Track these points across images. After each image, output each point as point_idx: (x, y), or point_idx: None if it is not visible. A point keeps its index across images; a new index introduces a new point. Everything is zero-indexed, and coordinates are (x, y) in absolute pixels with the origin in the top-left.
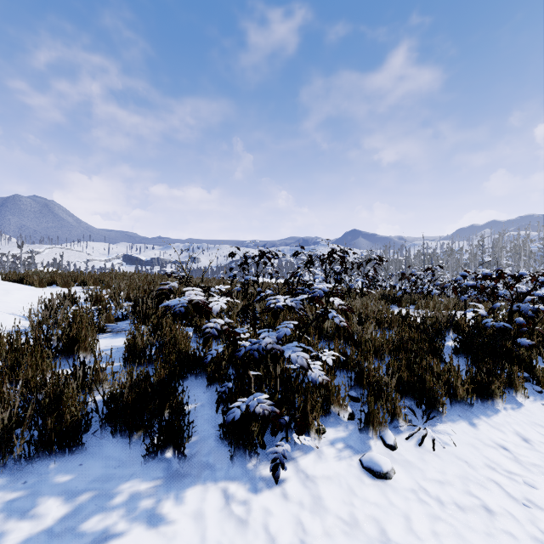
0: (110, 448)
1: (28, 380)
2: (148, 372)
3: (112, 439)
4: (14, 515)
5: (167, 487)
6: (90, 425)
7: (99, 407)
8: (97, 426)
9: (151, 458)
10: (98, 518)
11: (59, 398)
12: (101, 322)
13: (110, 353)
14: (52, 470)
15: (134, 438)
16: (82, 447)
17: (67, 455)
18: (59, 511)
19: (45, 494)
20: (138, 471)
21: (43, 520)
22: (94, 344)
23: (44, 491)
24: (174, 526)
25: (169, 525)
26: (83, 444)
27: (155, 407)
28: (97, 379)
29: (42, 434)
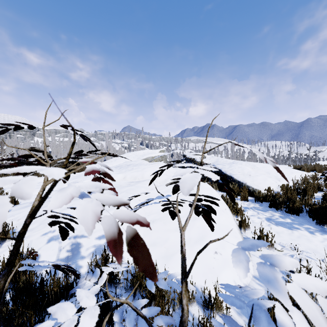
0: (307, 218)
1: (288, 196)
2: (326, 203)
3: (308, 217)
4: (281, 218)
5: (320, 231)
6: (303, 211)
7: (308, 209)
8: (305, 213)
9: (318, 225)
10: (297, 226)
11: (295, 202)
12: (324, 188)
13: (319, 197)
14: (290, 215)
15: (315, 219)
16: (298, 214)
17: (295, 215)
18: (289, 221)
19: (287, 218)
20: (313, 225)
21: (286, 221)
22: (315, 194)
23: (287, 217)
24: (316, 236)
25: (315, 235)
26: (299, 214)
27: (323, 212)
28: (308, 201)
29: (289, 207)
